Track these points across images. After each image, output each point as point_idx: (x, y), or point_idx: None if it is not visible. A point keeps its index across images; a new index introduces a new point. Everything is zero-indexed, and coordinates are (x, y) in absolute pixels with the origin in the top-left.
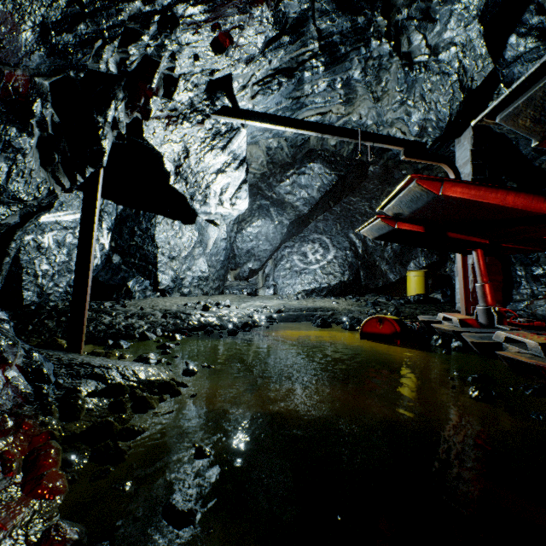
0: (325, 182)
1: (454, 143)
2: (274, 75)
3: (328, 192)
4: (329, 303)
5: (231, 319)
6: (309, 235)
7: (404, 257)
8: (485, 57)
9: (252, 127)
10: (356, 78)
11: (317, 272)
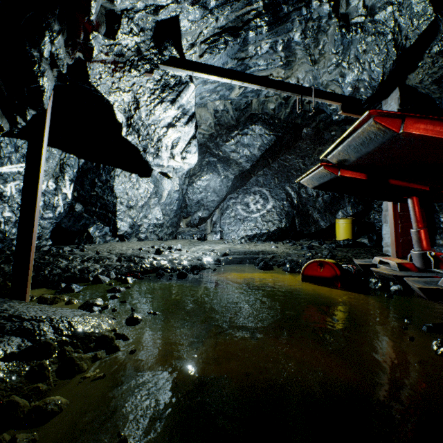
0: (265, 142)
1: (380, 105)
2: (220, 33)
3: (267, 150)
4: (269, 247)
5: (181, 262)
6: (251, 187)
7: (334, 206)
8: (421, 14)
9: (200, 88)
10: (296, 40)
11: (258, 220)
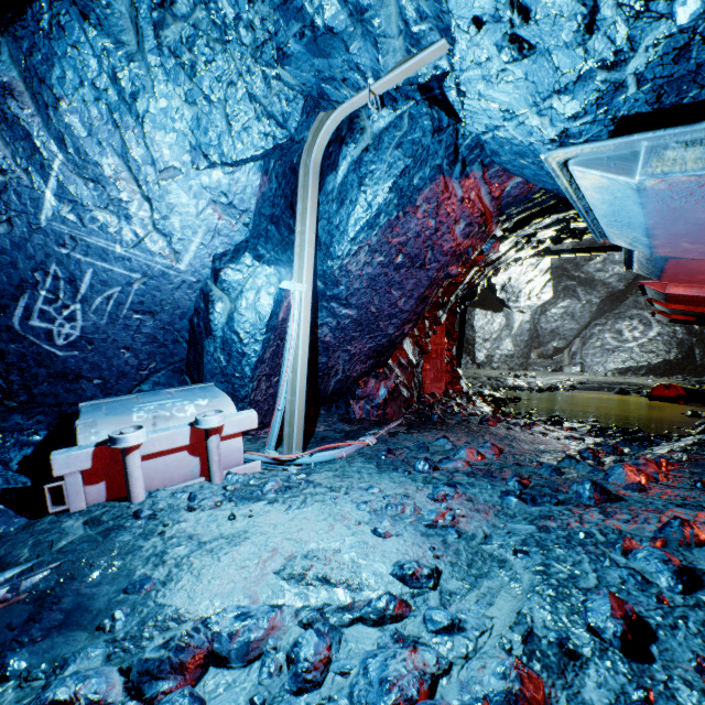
0: None
1: None
2: None
3: None
4: (643, 380)
5: (537, 385)
6: (625, 311)
7: None
8: None
9: None
10: None
11: (634, 350)
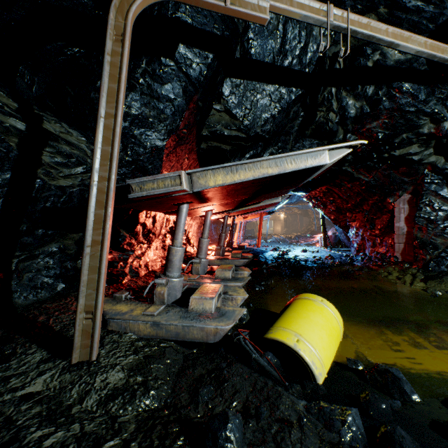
0: None
1: None
2: None
3: None
4: None
5: None
6: None
7: None
8: None
9: None
10: None
11: None
